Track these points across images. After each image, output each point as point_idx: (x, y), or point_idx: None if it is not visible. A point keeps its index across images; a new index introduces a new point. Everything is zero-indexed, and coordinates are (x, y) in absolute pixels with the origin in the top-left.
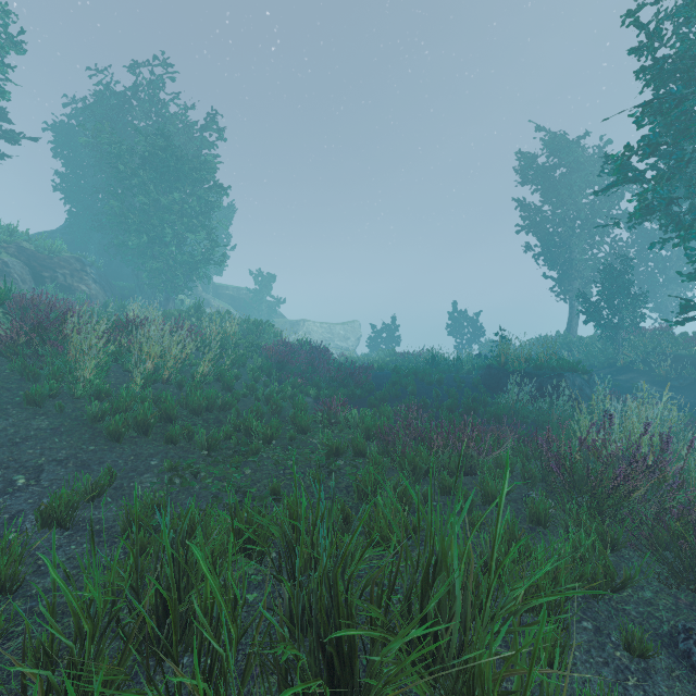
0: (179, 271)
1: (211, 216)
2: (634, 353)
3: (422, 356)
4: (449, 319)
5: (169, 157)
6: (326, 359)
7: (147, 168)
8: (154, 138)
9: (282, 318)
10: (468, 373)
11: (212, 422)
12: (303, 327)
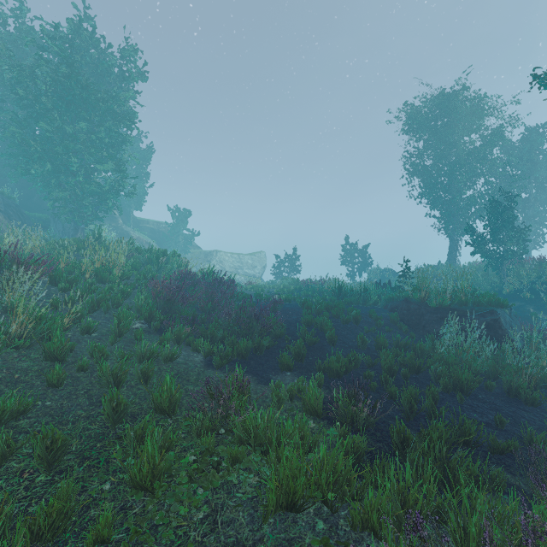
0: (86, 200)
1: (122, 149)
2: (518, 282)
3: (325, 284)
4: (342, 250)
5: (73, 85)
6: (230, 292)
7: (48, 93)
8: (57, 64)
9: (197, 248)
10: (374, 304)
11: None
12: (216, 257)
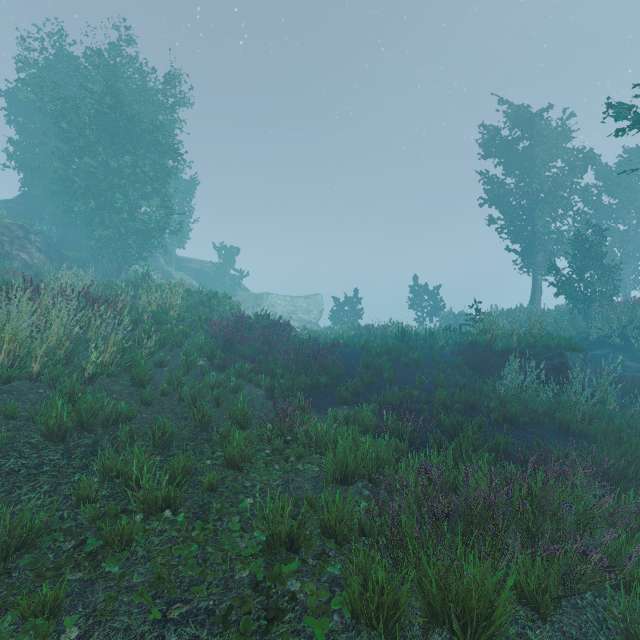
0: (131, 239)
1: (167, 183)
2: (608, 327)
3: (388, 329)
4: (410, 292)
5: (118, 116)
6: (286, 335)
7: (93, 126)
8: (102, 95)
9: (246, 291)
10: (441, 349)
11: (80, 454)
12: (267, 300)
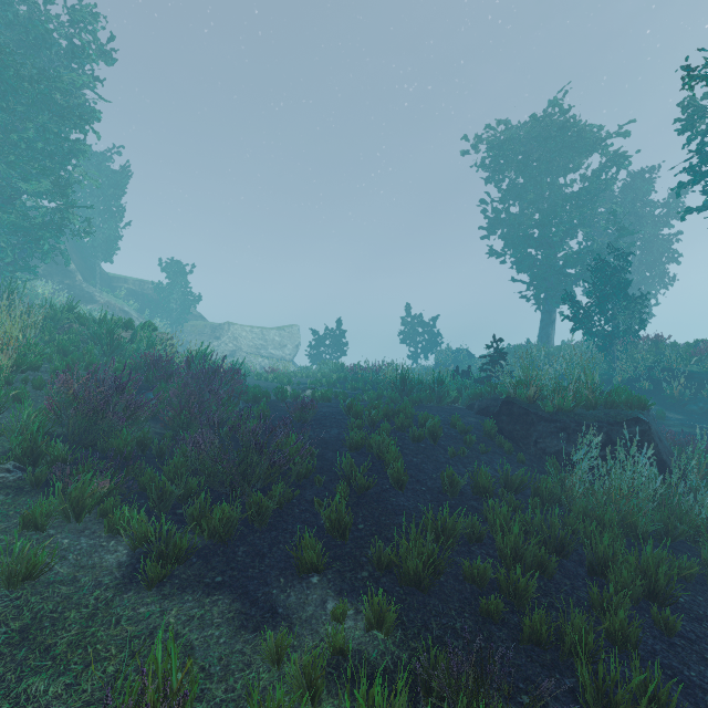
0: (1, 239)
1: (68, 162)
2: (632, 368)
3: (381, 372)
4: (402, 324)
5: None
6: (227, 390)
7: None
8: None
9: (201, 320)
10: (453, 402)
11: None
12: (228, 332)
